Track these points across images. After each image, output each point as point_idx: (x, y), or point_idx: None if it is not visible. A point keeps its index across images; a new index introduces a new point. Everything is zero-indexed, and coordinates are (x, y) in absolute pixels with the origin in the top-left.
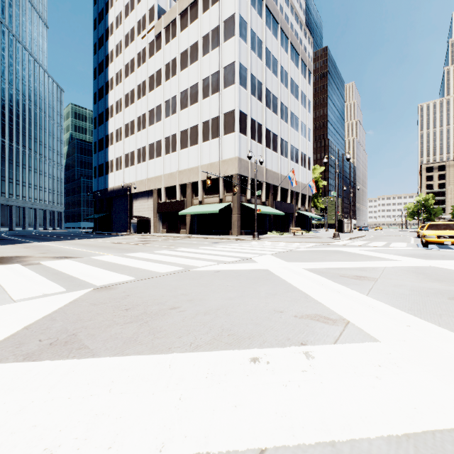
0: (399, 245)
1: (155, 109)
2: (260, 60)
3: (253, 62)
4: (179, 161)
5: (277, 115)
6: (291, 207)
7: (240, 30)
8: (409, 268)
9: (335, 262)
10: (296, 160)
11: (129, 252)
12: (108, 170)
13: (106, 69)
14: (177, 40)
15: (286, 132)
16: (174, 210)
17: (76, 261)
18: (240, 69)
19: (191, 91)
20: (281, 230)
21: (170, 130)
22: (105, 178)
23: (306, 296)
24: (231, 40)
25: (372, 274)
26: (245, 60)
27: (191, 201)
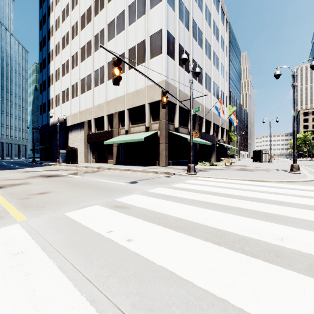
0: None
1: (86, 45)
2: None
3: None
4: (107, 92)
5: (202, 49)
6: (213, 138)
7: None
8: None
9: None
10: (217, 96)
11: None
12: (49, 107)
13: (48, 18)
14: None
15: (209, 68)
16: (102, 140)
17: None
18: None
19: (118, 20)
20: (205, 159)
21: (99, 63)
22: (47, 114)
23: None
24: None
25: None
26: None
27: (117, 131)
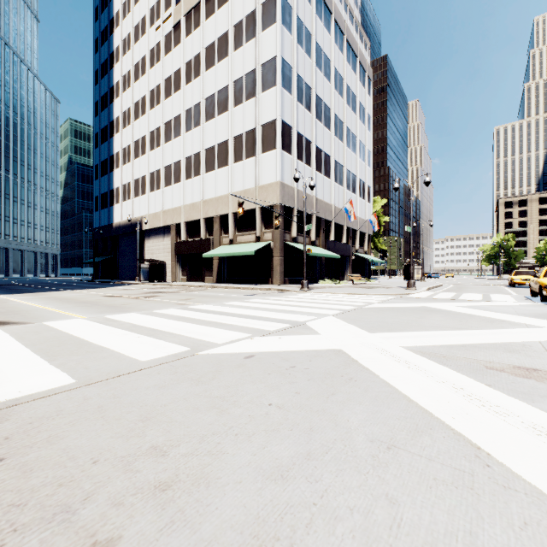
0: (505, 299)
1: (173, 121)
2: (309, 58)
3: (300, 60)
4: (204, 188)
5: (329, 130)
6: (347, 248)
7: (283, 16)
8: None
9: (446, 330)
10: (354, 189)
11: (115, 313)
12: (113, 201)
13: (110, 70)
14: (201, 30)
15: (341, 153)
16: (198, 251)
17: (10, 331)
18: (283, 67)
19: (220, 97)
20: (335, 277)
21: (192, 148)
22: (109, 211)
23: (478, 452)
24: (271, 28)
25: (540, 361)
26: (290, 56)
27: (219, 240)
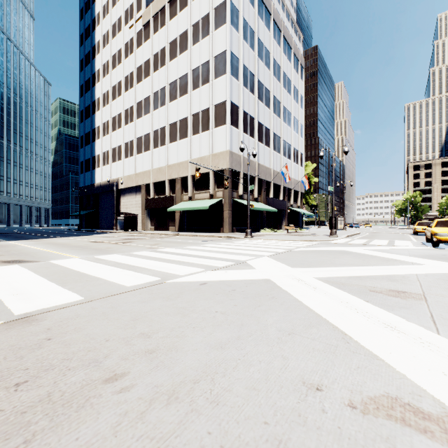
0: (405, 244)
1: (143, 101)
2: (252, 51)
3: (245, 52)
4: (168, 155)
5: (269, 108)
6: (283, 204)
7: (232, 18)
8: (447, 276)
9: (350, 267)
10: (289, 156)
11: (102, 254)
12: (94, 165)
13: (92, 60)
14: (166, 28)
15: (278, 126)
16: (163, 206)
17: (27, 267)
18: (231, 59)
19: (181, 82)
20: (274, 227)
21: (159, 123)
22: (92, 173)
23: (344, 336)
24: (222, 27)
25: (410, 286)
26: (237, 50)
27: (180, 197)
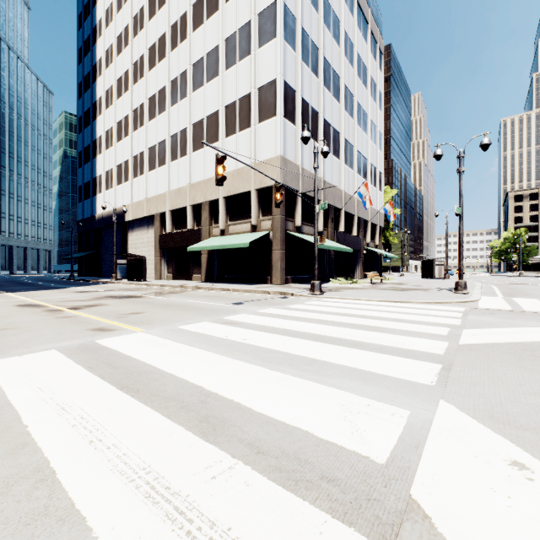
0: None
1: (157, 95)
2: (316, 12)
3: (305, 11)
4: (191, 169)
5: (338, 102)
6: (357, 241)
7: None
8: None
9: None
10: (364, 174)
11: None
12: (95, 190)
13: (93, 46)
14: None
15: (351, 130)
16: (184, 244)
17: None
18: (284, 15)
19: (209, 60)
20: (344, 274)
21: (178, 124)
22: (92, 201)
23: None
24: None
25: None
26: (293, 3)
27: (208, 231)
